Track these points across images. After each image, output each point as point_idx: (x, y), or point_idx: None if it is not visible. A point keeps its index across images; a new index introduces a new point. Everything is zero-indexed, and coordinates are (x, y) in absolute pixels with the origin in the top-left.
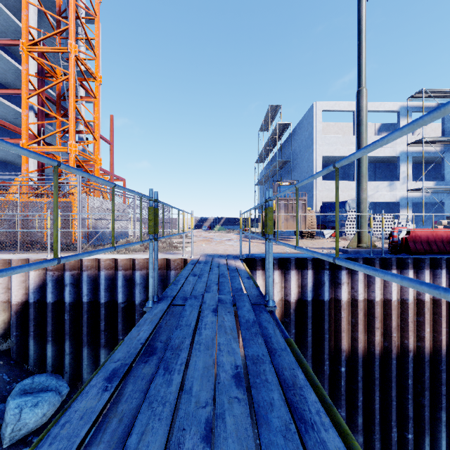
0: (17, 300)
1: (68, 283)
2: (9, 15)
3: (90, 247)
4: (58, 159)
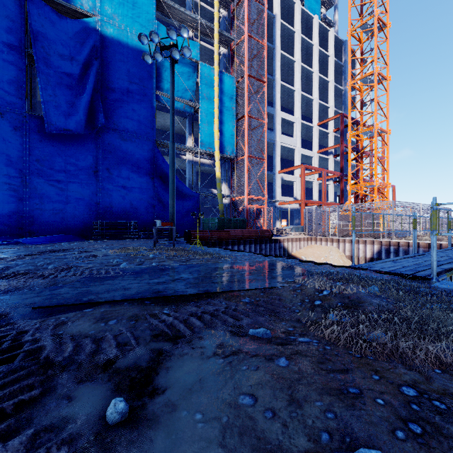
0: (368, 256)
1: (392, 251)
2: (322, 103)
3: (395, 238)
4: (361, 187)
